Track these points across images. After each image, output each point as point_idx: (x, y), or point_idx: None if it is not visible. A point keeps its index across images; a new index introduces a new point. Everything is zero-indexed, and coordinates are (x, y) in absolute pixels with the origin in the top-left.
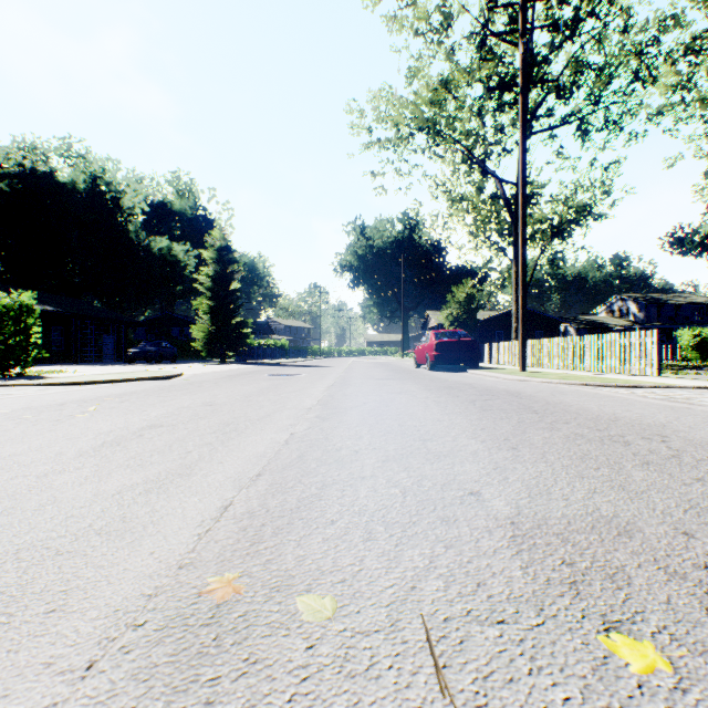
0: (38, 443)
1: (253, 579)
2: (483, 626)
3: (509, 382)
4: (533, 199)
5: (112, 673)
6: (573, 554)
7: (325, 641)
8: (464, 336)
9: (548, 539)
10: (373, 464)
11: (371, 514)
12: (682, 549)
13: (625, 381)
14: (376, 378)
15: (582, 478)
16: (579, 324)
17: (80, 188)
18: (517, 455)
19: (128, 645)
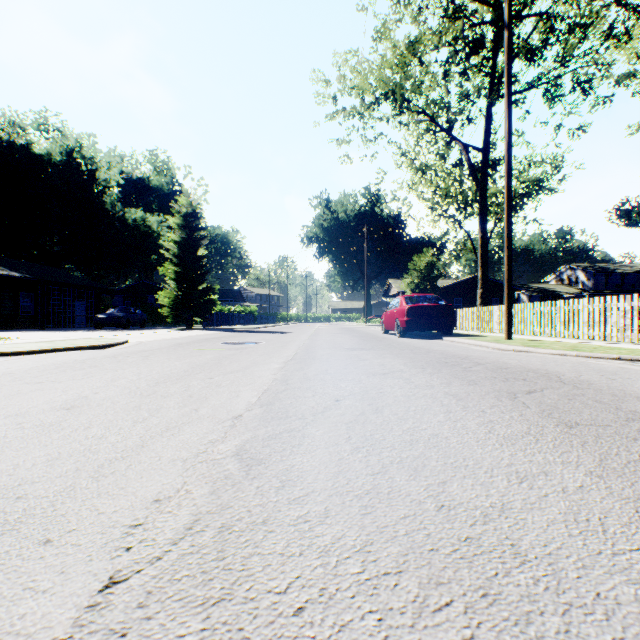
0: None
1: None
2: None
3: (508, 353)
4: (498, 166)
5: None
6: None
7: None
8: (437, 301)
9: None
10: None
11: None
12: None
13: None
14: (345, 348)
15: None
16: (531, 292)
17: (55, 160)
18: None
19: None
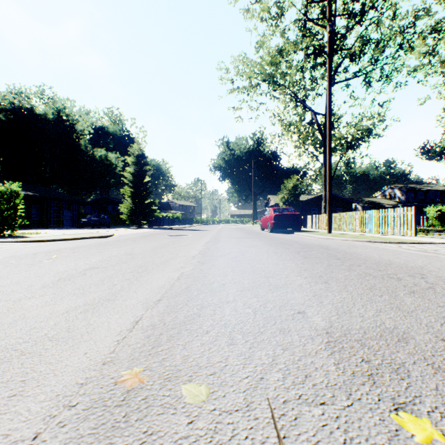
0: (17, 278)
1: (153, 372)
2: (311, 407)
3: (320, 240)
4: (335, 125)
5: (50, 442)
6: (369, 354)
7: (201, 417)
8: (291, 211)
9: (351, 344)
10: (234, 292)
11: (233, 327)
12: (442, 351)
13: (394, 239)
14: (236, 237)
15: (371, 302)
16: (364, 203)
17: (49, 118)
18: (328, 286)
19: (64, 421)
